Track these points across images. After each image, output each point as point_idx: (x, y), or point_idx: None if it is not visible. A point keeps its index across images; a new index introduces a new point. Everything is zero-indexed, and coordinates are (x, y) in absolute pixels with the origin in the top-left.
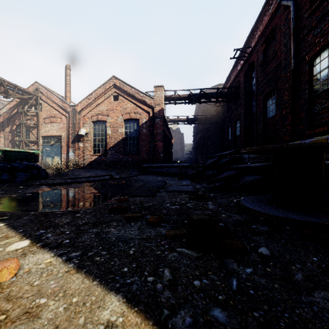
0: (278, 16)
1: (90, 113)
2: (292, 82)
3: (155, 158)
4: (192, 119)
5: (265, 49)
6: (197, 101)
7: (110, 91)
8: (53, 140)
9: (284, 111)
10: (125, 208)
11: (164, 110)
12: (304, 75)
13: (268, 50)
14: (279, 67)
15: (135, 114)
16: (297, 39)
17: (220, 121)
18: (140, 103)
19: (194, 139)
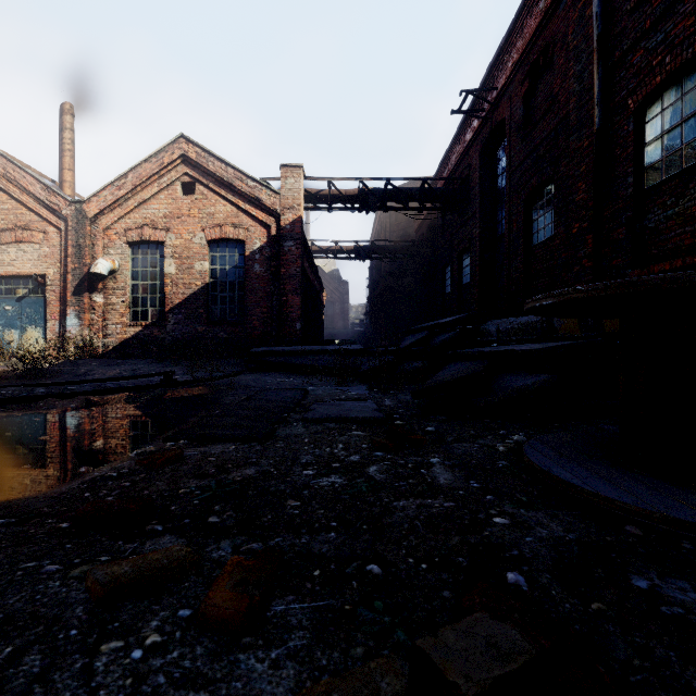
0: (560, 15)
1: (123, 222)
2: (596, 160)
3: (283, 333)
4: (367, 249)
5: (529, 92)
6: (379, 206)
7: (173, 172)
8: (24, 287)
9: (576, 227)
10: (137, 510)
11: (305, 230)
12: (622, 144)
13: (536, 93)
14: (563, 128)
15: (235, 228)
16: (608, 63)
17: (426, 254)
18: (246, 203)
19: (369, 294)
